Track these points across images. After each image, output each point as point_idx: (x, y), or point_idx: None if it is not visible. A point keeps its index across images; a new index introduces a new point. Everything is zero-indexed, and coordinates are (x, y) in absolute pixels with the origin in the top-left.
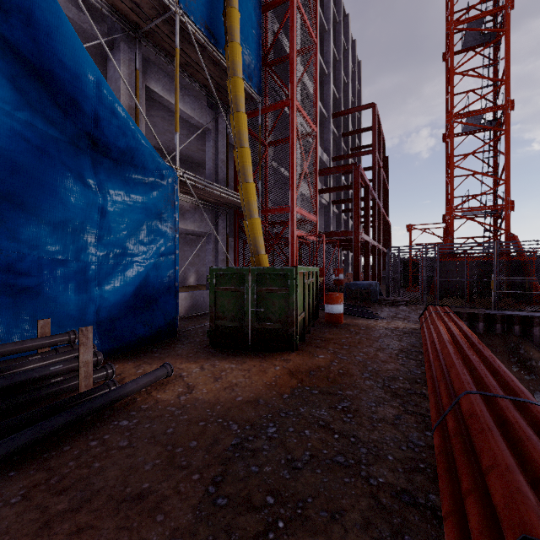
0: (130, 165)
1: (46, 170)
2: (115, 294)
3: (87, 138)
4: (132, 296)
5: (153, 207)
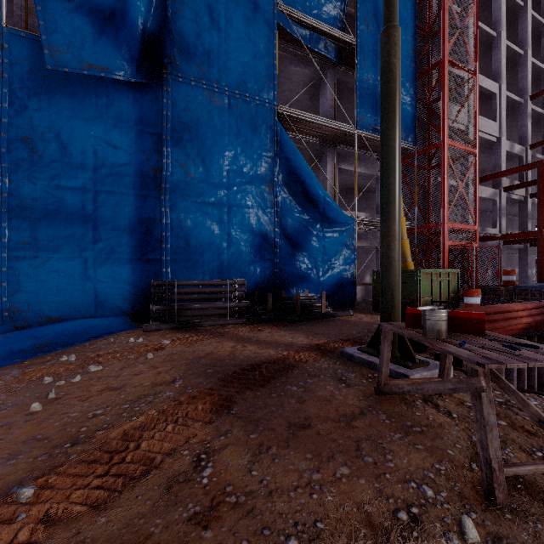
0: (334, 224)
1: (307, 234)
2: (328, 282)
3: (319, 217)
4: (335, 284)
5: (344, 241)
